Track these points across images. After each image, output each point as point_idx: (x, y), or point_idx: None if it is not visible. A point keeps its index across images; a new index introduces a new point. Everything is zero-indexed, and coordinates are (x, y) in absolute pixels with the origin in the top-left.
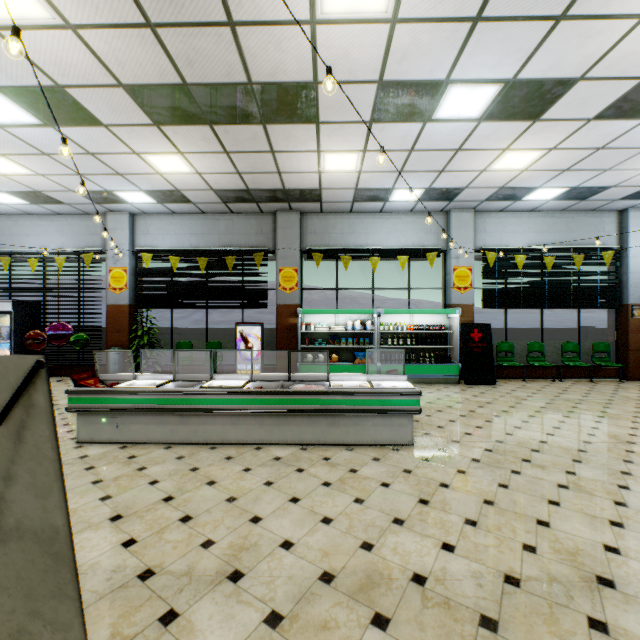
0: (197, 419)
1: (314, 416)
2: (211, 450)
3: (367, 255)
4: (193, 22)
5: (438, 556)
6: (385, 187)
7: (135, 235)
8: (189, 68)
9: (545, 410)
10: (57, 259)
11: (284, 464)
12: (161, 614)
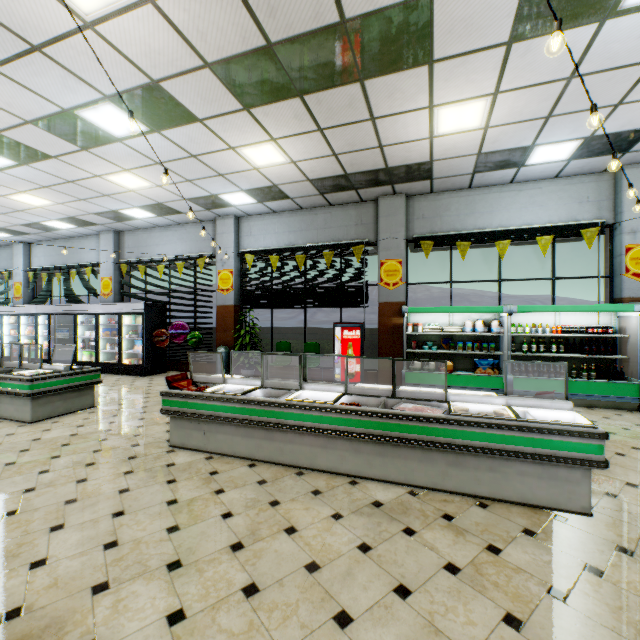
0: (283, 436)
1: (427, 450)
2: (297, 476)
3: (491, 239)
4: None
5: None
6: (521, 145)
7: (240, 237)
8: (271, 20)
9: None
10: (178, 265)
11: (386, 516)
12: None
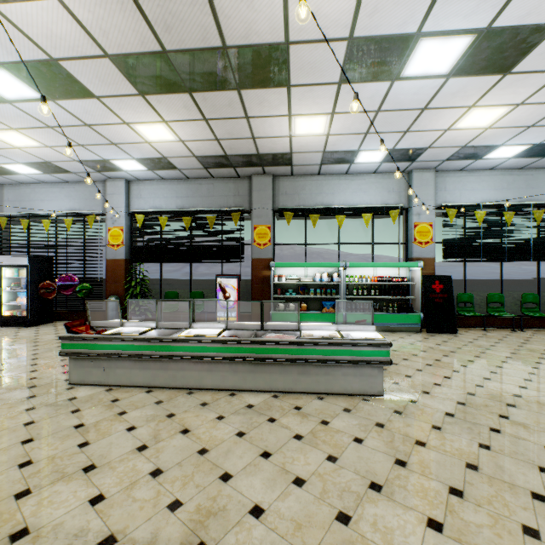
0: (176, 365)
1: (285, 365)
2: (188, 395)
3: (333, 213)
4: None
5: (425, 537)
6: (351, 149)
7: (130, 199)
8: (167, 34)
9: (512, 360)
10: (66, 220)
11: (256, 413)
12: None
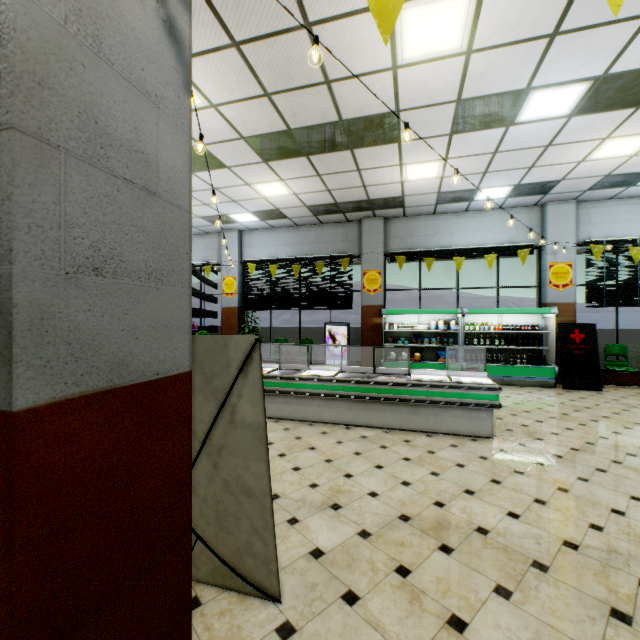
0: (298, 400)
1: (396, 404)
2: (309, 426)
3: (451, 255)
4: (298, 87)
5: (502, 519)
6: (469, 188)
7: (242, 248)
8: (293, 118)
9: None
10: None
11: (370, 441)
12: (288, 518)
